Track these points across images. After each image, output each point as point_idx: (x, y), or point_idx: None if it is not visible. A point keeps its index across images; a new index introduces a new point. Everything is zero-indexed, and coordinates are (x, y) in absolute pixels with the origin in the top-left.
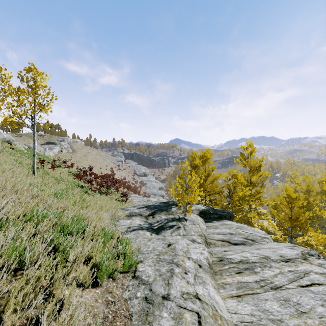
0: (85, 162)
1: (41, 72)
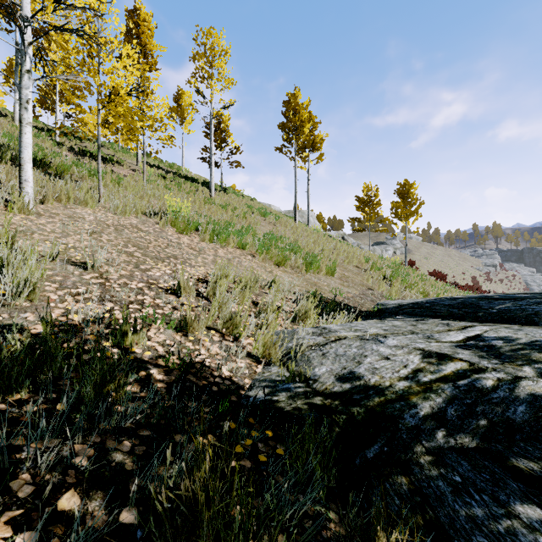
0: (428, 267)
1: (412, 184)
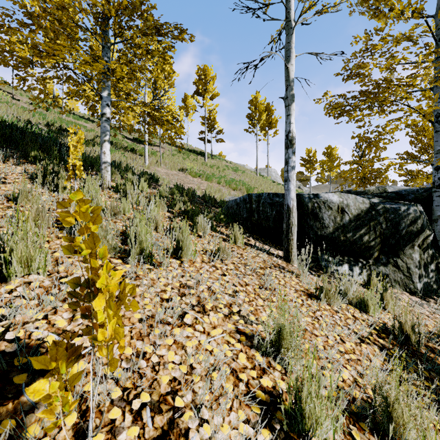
0: None
1: (333, 148)
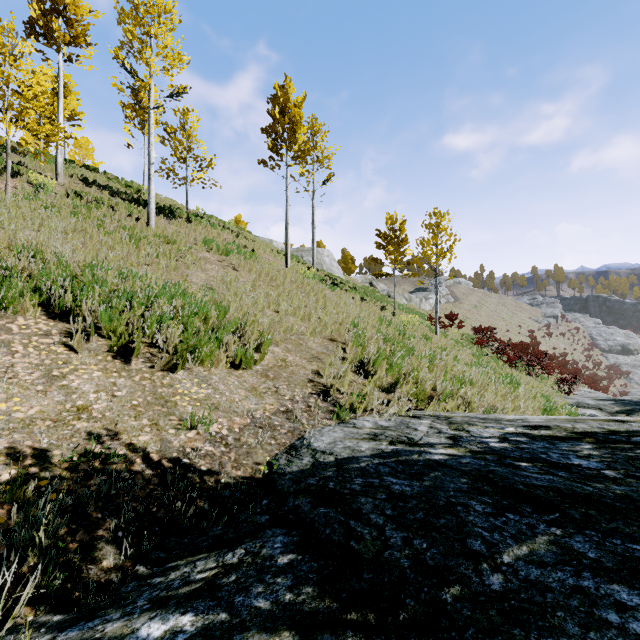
0: (477, 319)
1: (444, 213)
